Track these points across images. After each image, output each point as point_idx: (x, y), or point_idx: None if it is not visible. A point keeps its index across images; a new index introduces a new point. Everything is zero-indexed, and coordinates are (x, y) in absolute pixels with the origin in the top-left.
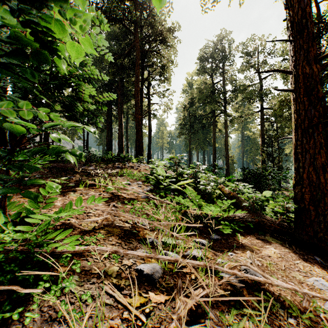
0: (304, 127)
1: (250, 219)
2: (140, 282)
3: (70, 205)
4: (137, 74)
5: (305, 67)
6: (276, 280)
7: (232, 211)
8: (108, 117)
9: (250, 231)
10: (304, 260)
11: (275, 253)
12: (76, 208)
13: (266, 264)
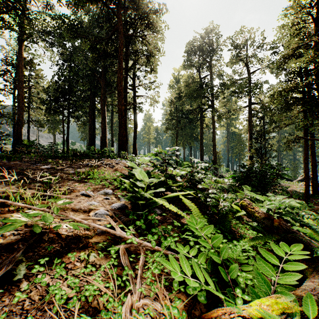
0: None
1: None
2: None
3: None
4: (120, 60)
5: None
6: None
7: None
8: (90, 110)
9: None
10: None
11: None
12: None
13: None
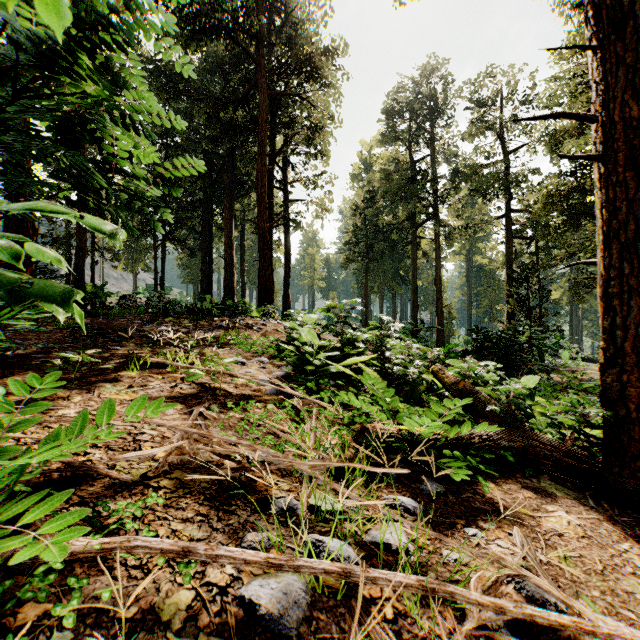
0: (625, 239)
1: (507, 442)
2: (248, 639)
3: (84, 420)
4: (262, 139)
5: (628, 104)
6: (601, 617)
7: (467, 425)
8: (204, 227)
9: (506, 468)
10: (636, 541)
11: (572, 526)
12: (110, 423)
13: (557, 559)
